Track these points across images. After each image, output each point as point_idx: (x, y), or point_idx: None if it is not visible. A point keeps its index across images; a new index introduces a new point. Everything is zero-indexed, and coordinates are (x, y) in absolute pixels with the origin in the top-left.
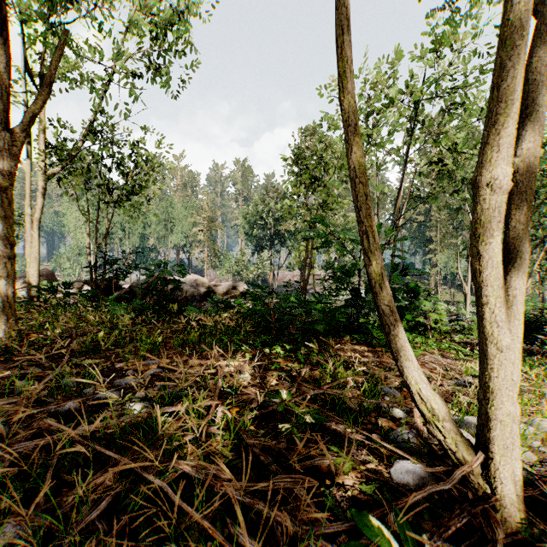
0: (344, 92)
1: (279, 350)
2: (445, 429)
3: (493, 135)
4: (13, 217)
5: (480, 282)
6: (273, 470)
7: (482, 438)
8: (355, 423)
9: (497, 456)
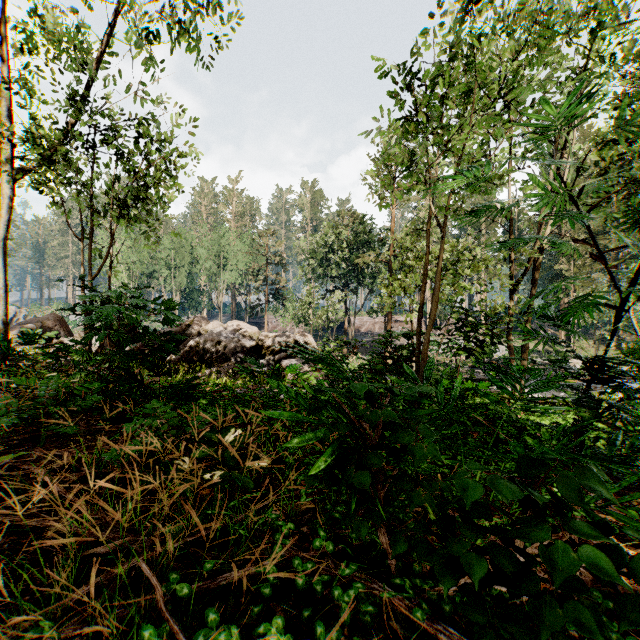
0: None
1: None
2: None
3: None
4: None
5: None
6: None
7: None
8: None
9: None
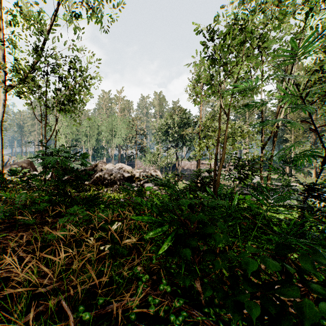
0: None
1: None
2: None
3: None
4: None
5: None
6: None
7: None
8: None
9: None
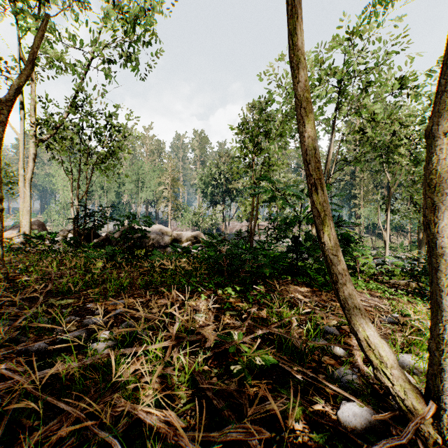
0: (293, 50)
1: (230, 291)
2: (393, 376)
3: None
4: (1, 175)
5: (435, 233)
6: (226, 416)
7: (433, 388)
8: (300, 361)
9: None
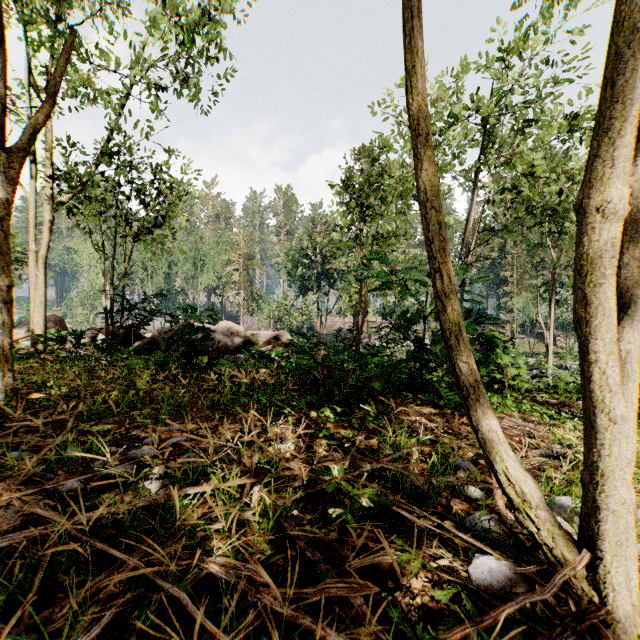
0: (410, 95)
1: (328, 414)
2: (539, 519)
3: (606, 145)
4: (10, 253)
5: (587, 334)
6: (323, 570)
7: (587, 532)
8: (422, 505)
9: (607, 556)
